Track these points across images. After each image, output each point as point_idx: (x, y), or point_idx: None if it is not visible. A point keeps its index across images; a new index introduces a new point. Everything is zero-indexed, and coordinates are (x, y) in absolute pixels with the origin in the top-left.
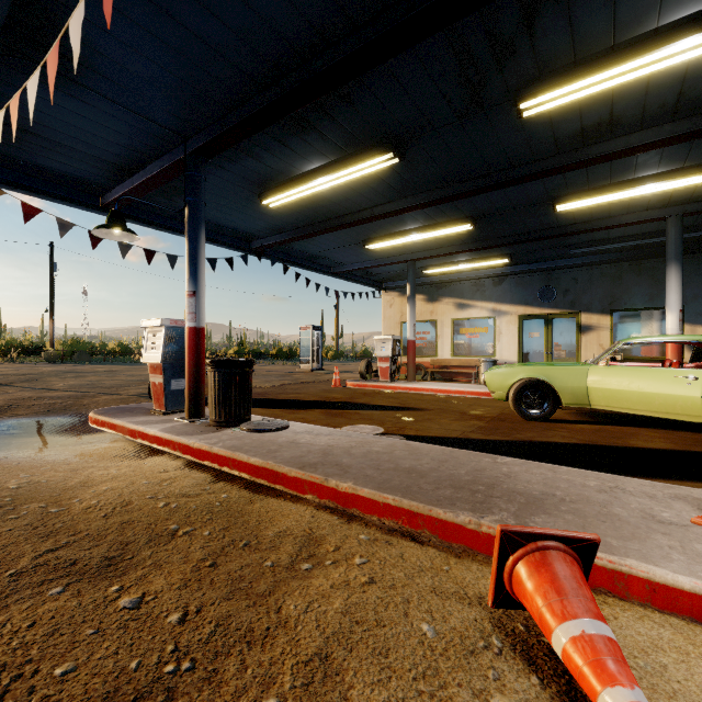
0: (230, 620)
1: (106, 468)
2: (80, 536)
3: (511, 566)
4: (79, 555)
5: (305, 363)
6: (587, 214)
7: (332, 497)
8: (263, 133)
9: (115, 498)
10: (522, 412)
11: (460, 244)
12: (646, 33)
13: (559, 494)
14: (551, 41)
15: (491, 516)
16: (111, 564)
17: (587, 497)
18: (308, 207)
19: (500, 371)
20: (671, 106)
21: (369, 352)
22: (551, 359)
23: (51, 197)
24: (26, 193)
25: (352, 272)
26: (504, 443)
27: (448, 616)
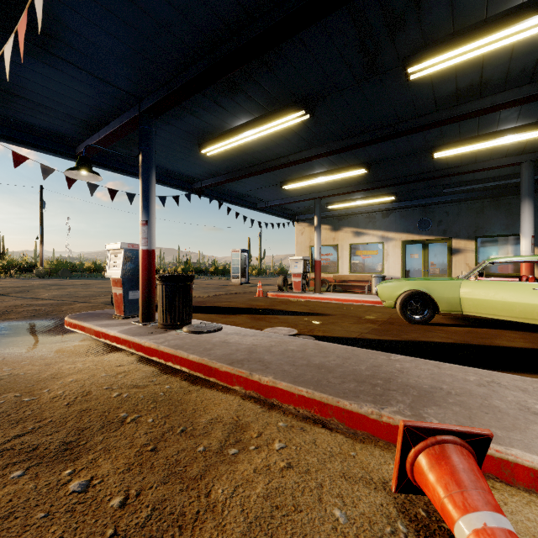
0: (165, 504)
1: (74, 363)
2: (44, 423)
3: (413, 457)
4: (41, 440)
5: (235, 278)
6: (458, 160)
7: (256, 388)
8: (201, 95)
9: (78, 389)
10: (407, 317)
11: (356, 184)
12: (513, 7)
13: (446, 387)
14: (434, 15)
15: (390, 407)
16: (67, 448)
17: (469, 390)
18: (237, 156)
19: (390, 284)
20: (530, 71)
21: (285, 270)
22: (427, 275)
23: (35, 148)
24: (16, 144)
25: (272, 207)
26: (394, 342)
27: (357, 502)
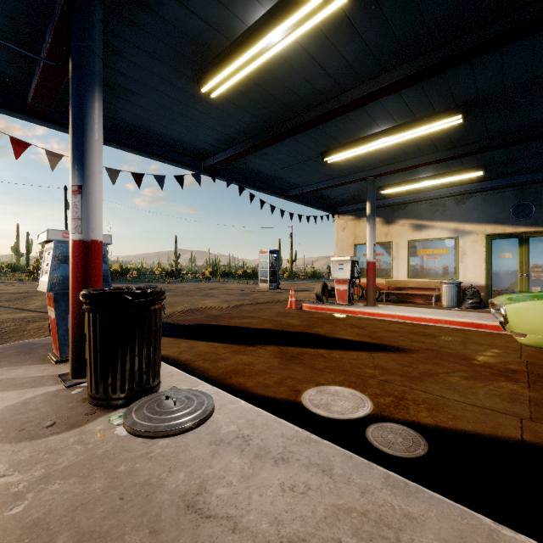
0: None
1: None
2: None
3: None
4: None
5: (264, 283)
6: None
7: None
8: None
9: None
10: None
11: (431, 153)
12: None
13: None
14: None
15: None
16: None
17: None
18: (259, 102)
19: (537, 304)
20: None
21: (317, 273)
22: (527, 281)
23: None
24: None
25: (307, 196)
26: None
27: None
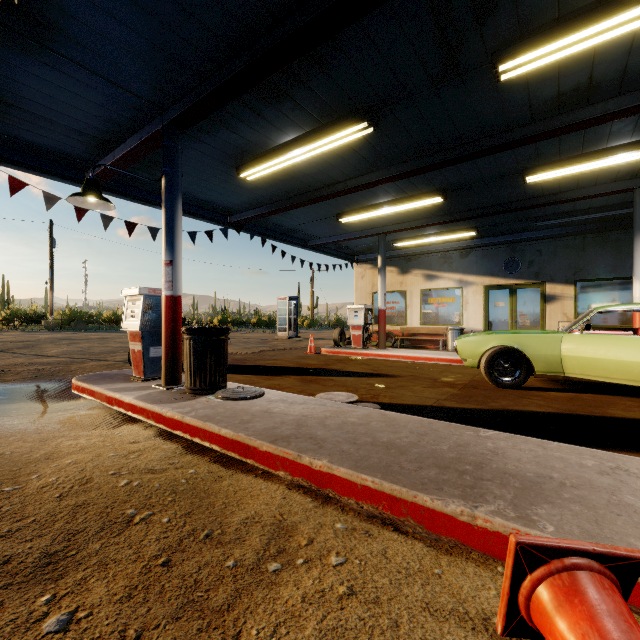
0: None
1: (77, 438)
2: (25, 523)
3: (529, 588)
4: (17, 549)
5: (282, 331)
6: (555, 186)
7: (306, 475)
8: (238, 103)
9: (76, 474)
10: (494, 380)
11: (429, 217)
12: None
13: (557, 476)
14: None
15: (486, 505)
16: (50, 562)
17: (589, 481)
18: (284, 181)
19: (472, 339)
20: None
21: (341, 321)
22: (516, 327)
23: (36, 172)
24: (13, 167)
25: (326, 245)
26: (480, 412)
27: None
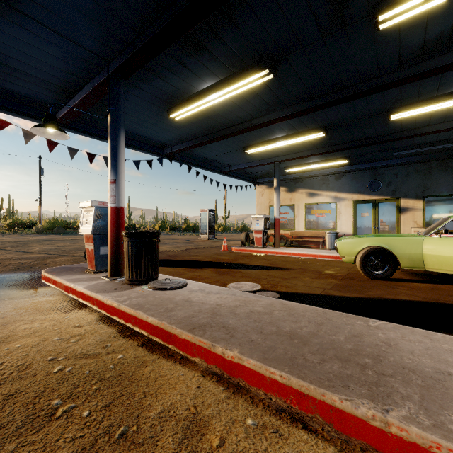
0: None
1: (33, 322)
2: None
3: None
4: None
5: (204, 234)
6: (412, 123)
7: (219, 363)
8: (167, 55)
9: (19, 359)
10: (368, 273)
11: (313, 149)
12: None
13: None
14: None
15: (396, 408)
16: None
17: None
18: (204, 121)
19: (349, 240)
20: None
21: (246, 227)
22: (377, 231)
23: (17, 114)
24: None
25: (236, 171)
26: (360, 300)
27: None
